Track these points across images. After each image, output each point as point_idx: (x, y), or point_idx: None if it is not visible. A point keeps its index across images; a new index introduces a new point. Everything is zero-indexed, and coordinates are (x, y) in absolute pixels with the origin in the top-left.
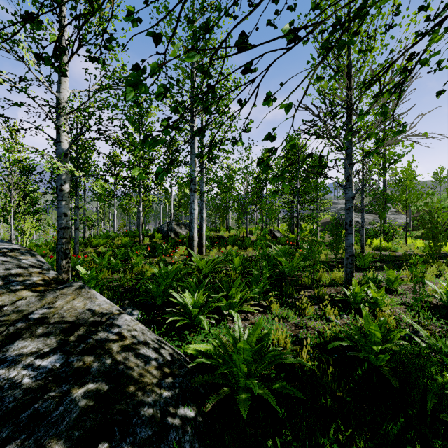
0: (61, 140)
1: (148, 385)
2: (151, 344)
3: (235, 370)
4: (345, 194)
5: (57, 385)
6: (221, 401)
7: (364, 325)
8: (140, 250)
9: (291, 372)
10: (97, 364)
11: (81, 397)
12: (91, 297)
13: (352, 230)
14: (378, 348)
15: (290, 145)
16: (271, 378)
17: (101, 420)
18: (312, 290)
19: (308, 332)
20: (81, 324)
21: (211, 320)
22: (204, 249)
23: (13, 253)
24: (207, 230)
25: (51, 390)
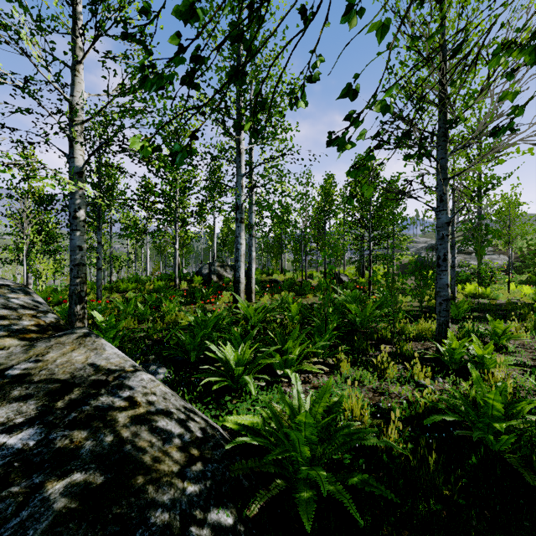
0: (74, 155)
1: (166, 475)
2: (175, 413)
3: (293, 454)
4: (437, 219)
5: (25, 475)
6: (273, 498)
7: (469, 393)
8: (175, 296)
9: (372, 456)
10: (91, 442)
11: (59, 495)
12: (97, 347)
13: (447, 266)
14: (502, 427)
15: (381, 107)
16: (345, 466)
17: (86, 532)
18: (392, 345)
19: (391, 400)
20: (77, 384)
21: (259, 382)
22: (254, 295)
23: (0, 289)
24: (257, 273)
25: (14, 483)
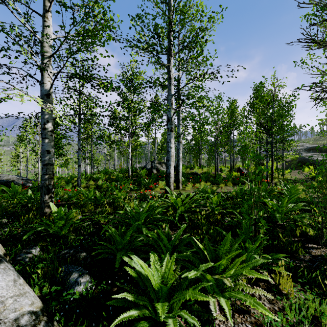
0: (44, 81)
1: None
2: None
3: None
4: None
5: None
6: None
7: None
8: (127, 184)
9: None
10: None
11: None
12: None
13: None
14: None
15: None
16: None
17: None
18: (318, 245)
19: None
20: None
21: None
22: (181, 184)
23: None
24: (183, 168)
25: None
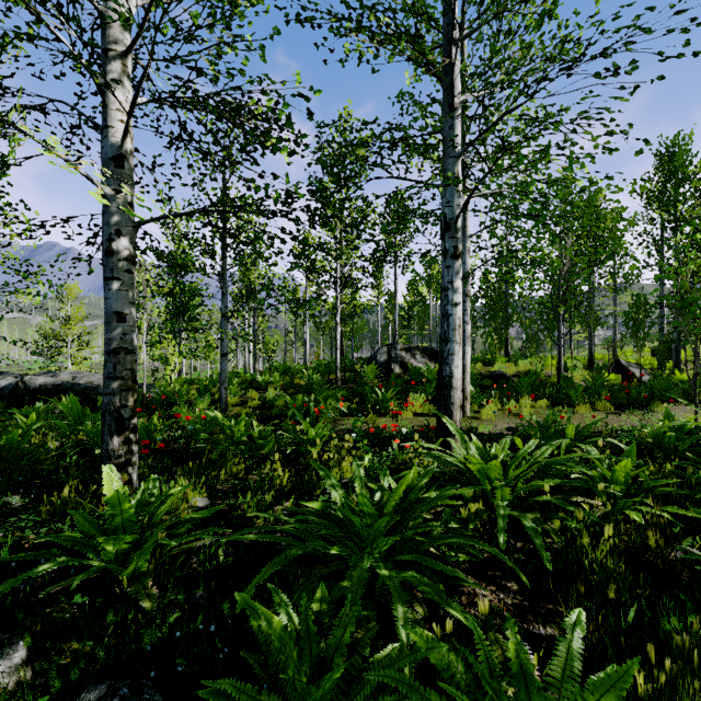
0: (108, 122)
1: None
2: None
3: None
4: None
5: None
6: None
7: None
8: (332, 401)
9: None
10: None
11: None
12: None
13: None
14: None
15: None
16: None
17: None
18: None
19: None
20: None
21: None
22: (468, 404)
23: None
24: None
25: None
